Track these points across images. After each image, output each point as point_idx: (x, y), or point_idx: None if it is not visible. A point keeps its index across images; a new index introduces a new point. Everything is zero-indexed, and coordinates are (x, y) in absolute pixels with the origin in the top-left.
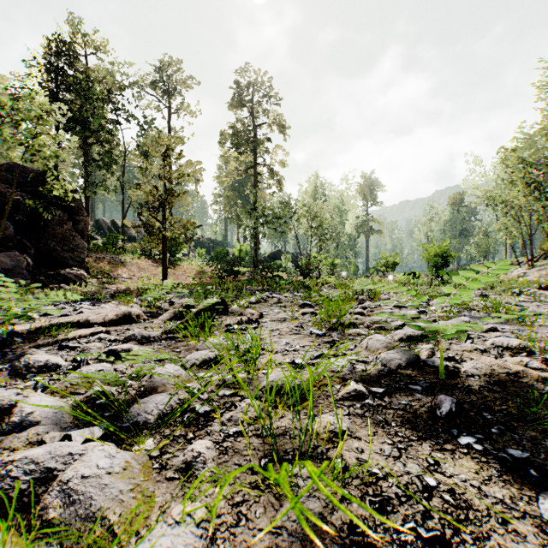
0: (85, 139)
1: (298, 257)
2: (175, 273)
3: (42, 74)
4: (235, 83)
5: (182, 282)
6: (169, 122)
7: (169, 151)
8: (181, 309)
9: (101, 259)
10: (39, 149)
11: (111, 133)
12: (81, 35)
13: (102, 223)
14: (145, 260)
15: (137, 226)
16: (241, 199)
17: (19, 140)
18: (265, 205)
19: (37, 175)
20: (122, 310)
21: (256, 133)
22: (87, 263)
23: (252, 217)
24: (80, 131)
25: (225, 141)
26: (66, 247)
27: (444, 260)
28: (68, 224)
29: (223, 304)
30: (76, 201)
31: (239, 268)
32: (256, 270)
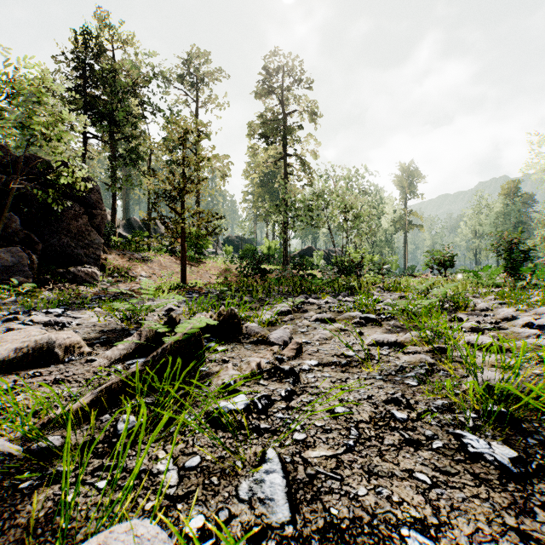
0: (112, 135)
1: (330, 254)
2: (198, 271)
3: (71, 72)
4: (263, 69)
5: (206, 280)
6: (196, 117)
7: (188, 134)
8: (138, 341)
9: (121, 256)
10: (36, 127)
11: (136, 126)
12: (108, 29)
13: (133, 222)
14: (168, 258)
15: (154, 219)
16: (270, 196)
17: (15, 118)
18: (296, 198)
19: (47, 163)
20: (37, 337)
21: (286, 122)
22: (105, 260)
23: (281, 211)
24: (106, 126)
25: (253, 133)
26: (81, 242)
27: (524, 255)
28: (83, 218)
29: (232, 321)
30: (95, 194)
31: (267, 266)
32: (286, 267)
